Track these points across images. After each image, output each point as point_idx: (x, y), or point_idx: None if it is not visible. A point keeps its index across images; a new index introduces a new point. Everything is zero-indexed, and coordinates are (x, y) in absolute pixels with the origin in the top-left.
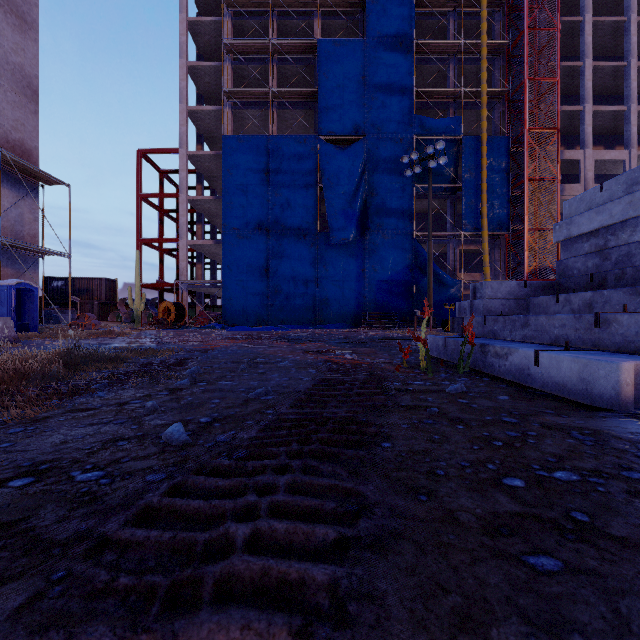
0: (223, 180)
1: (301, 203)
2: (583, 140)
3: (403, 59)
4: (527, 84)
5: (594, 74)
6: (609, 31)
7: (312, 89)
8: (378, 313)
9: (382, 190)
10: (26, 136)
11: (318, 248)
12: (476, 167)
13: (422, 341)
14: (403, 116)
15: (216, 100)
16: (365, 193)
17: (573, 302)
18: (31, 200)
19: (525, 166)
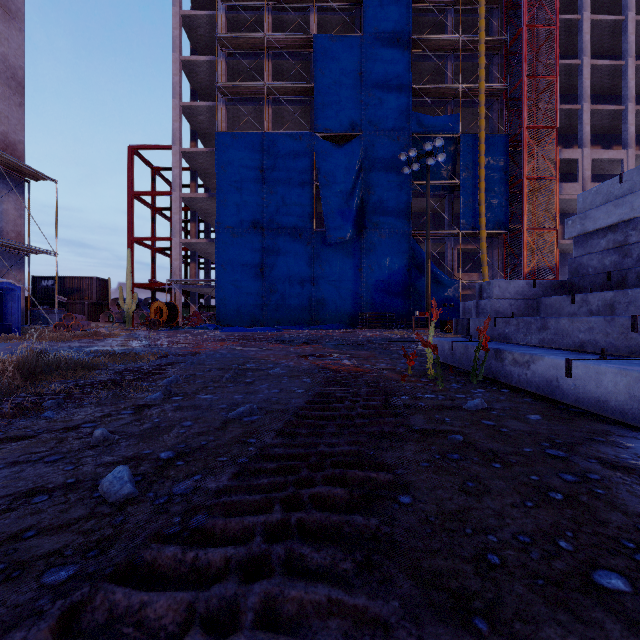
0: (217, 177)
1: (297, 201)
2: (581, 139)
3: (400, 55)
4: (525, 82)
5: (592, 73)
6: (607, 30)
7: (308, 85)
8: (375, 313)
9: (379, 188)
10: (10, 129)
11: (314, 247)
12: (474, 165)
13: (432, 347)
14: (400, 113)
15: (210, 96)
16: (362, 191)
17: (591, 302)
18: (15, 196)
19: (523, 165)
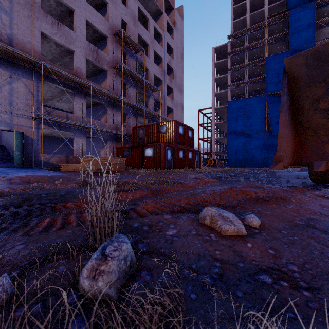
0: (228, 116)
1: (258, 120)
2: None
3: None
4: None
5: None
6: None
7: (263, 76)
8: None
9: None
10: (182, 119)
11: (266, 137)
12: None
13: None
14: None
15: (222, 84)
16: None
17: None
18: None
19: None
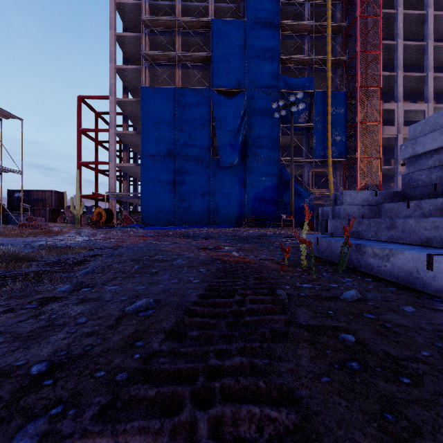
0: (142, 119)
1: (199, 137)
2: (396, 96)
3: (272, 35)
4: (359, 55)
5: (404, 50)
6: (414, 21)
7: (207, 54)
8: (254, 216)
9: (257, 128)
10: None
11: (211, 169)
12: (323, 113)
13: (307, 243)
14: (272, 76)
15: (137, 62)
16: (245, 130)
17: (424, 207)
18: None
19: (358, 113)
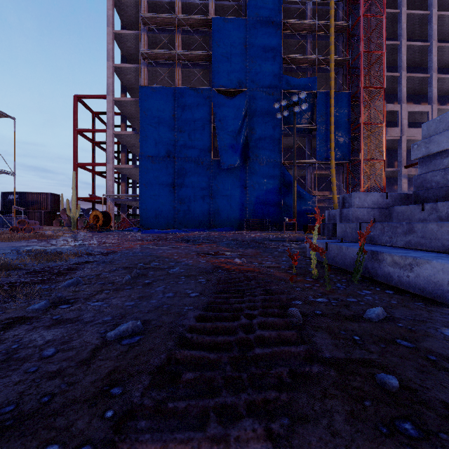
0: (140, 119)
1: (199, 138)
2: (400, 97)
3: (274, 34)
4: (362, 55)
5: (407, 51)
6: (417, 21)
7: (207, 53)
8: (256, 220)
9: (259, 129)
10: None
11: (212, 171)
12: (326, 114)
13: (320, 250)
14: (274, 75)
15: (136, 61)
16: (246, 131)
17: (440, 210)
18: None
19: (361, 114)
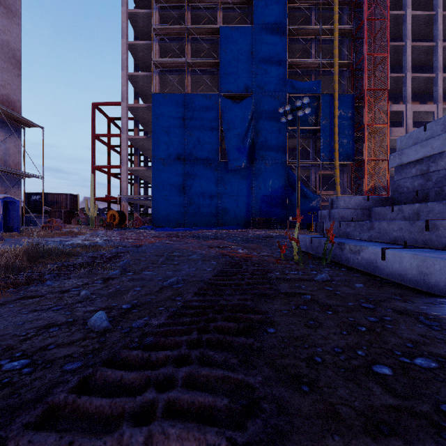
0: (153, 124)
1: (208, 141)
2: (405, 97)
3: (279, 40)
4: (366, 58)
5: (413, 51)
6: (423, 21)
7: (215, 60)
8: (262, 218)
9: (265, 132)
10: (11, 92)
11: (220, 172)
12: (330, 116)
13: (296, 241)
14: (279, 80)
15: (148, 68)
16: (253, 134)
17: (404, 211)
18: (15, 138)
19: (365, 115)
